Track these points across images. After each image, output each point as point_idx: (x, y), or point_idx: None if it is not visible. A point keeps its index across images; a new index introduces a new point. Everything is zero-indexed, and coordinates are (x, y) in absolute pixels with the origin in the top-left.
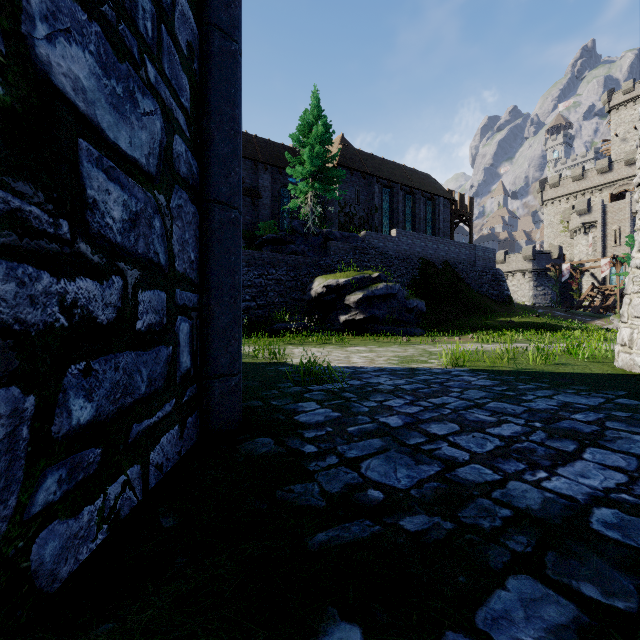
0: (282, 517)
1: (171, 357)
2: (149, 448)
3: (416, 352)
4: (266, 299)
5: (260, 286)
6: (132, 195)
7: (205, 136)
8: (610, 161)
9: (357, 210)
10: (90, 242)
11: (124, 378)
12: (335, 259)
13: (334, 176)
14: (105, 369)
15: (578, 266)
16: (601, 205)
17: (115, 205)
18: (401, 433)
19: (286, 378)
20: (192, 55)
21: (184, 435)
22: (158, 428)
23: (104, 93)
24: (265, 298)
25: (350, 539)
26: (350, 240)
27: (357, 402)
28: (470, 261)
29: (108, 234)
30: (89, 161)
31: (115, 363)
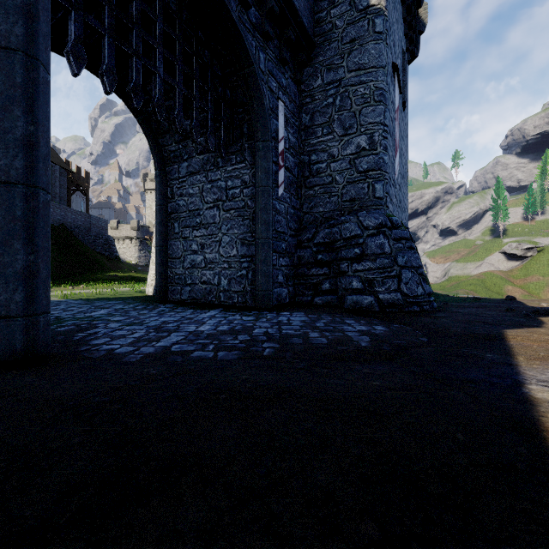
0: None
1: None
2: None
3: None
4: None
5: None
6: None
7: None
8: None
9: None
10: None
11: None
12: None
13: None
14: None
15: None
16: None
17: None
18: None
19: None
20: None
21: None
22: None
23: None
24: None
25: None
26: None
27: None
28: (86, 227)
29: None
30: None
31: None
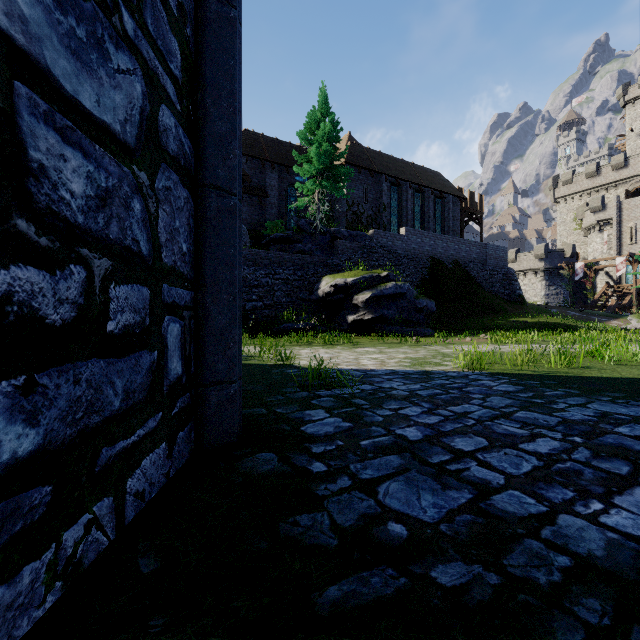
0: (285, 560)
1: (156, 364)
2: (125, 474)
3: (428, 353)
4: (273, 299)
5: (267, 286)
6: (100, 167)
7: (200, 113)
8: (626, 157)
9: (365, 209)
10: (34, 219)
11: (88, 392)
12: (343, 258)
13: (342, 174)
14: (59, 383)
15: (592, 265)
16: (616, 202)
17: (74, 176)
18: (421, 448)
19: (292, 382)
20: (184, 18)
21: (173, 453)
22: (138, 449)
23: (57, 31)
24: (272, 298)
25: (370, 597)
26: (358, 239)
27: (369, 410)
28: (481, 260)
29: (63, 211)
30: (32, 114)
31: (74, 375)
